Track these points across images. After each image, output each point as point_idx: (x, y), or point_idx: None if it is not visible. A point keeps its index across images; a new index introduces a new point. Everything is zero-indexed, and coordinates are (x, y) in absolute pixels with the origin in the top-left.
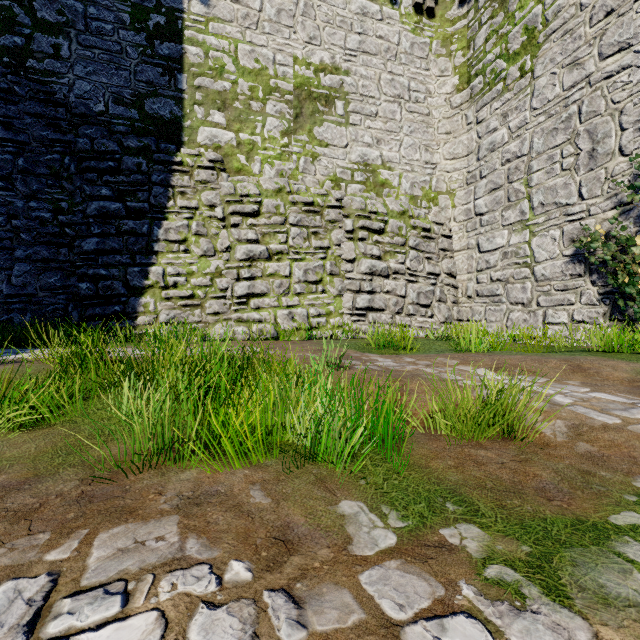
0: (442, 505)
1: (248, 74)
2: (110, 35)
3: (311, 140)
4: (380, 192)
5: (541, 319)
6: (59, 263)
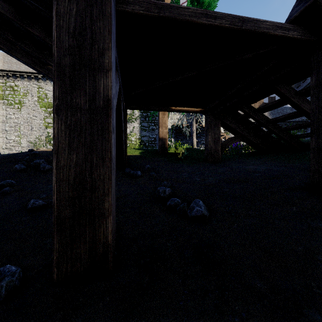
0: None
1: None
2: None
3: None
4: None
5: None
6: None
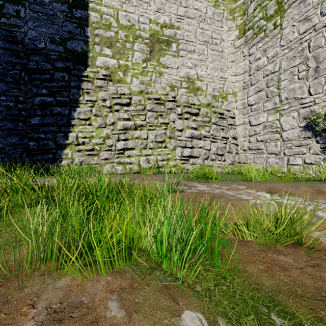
0: (269, 317)
1: (124, 28)
2: (48, 5)
3: (158, 64)
4: (196, 93)
5: (286, 162)
6: (18, 131)
